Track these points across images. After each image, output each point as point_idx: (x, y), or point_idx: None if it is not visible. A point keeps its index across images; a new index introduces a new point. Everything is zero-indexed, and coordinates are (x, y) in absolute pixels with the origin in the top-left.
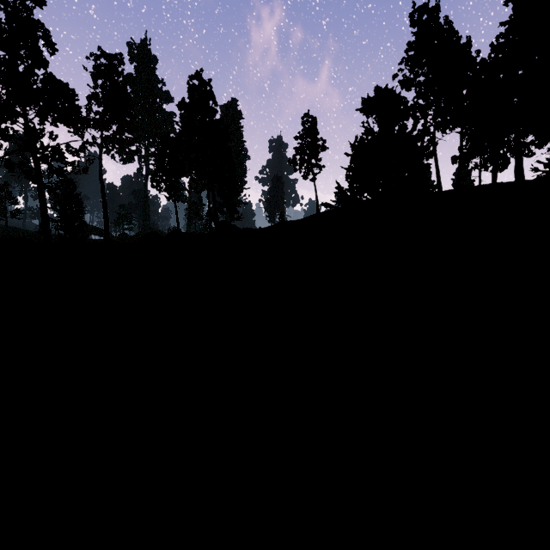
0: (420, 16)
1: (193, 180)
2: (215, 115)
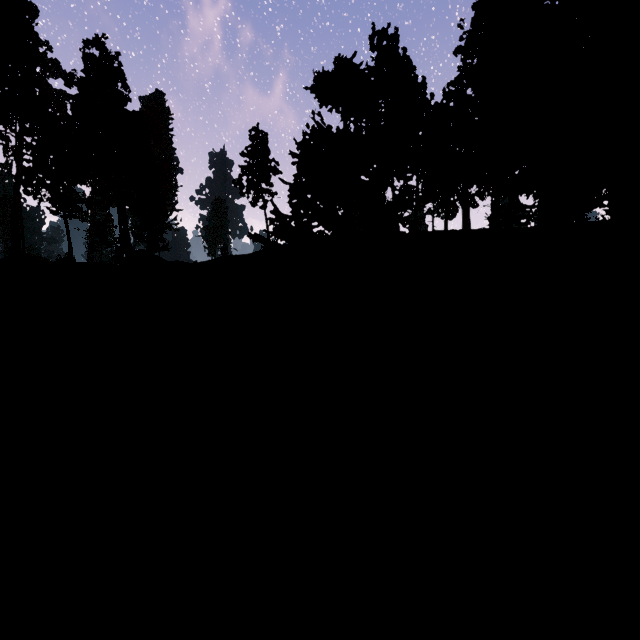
0: (380, 41)
1: (95, 190)
2: (126, 104)
